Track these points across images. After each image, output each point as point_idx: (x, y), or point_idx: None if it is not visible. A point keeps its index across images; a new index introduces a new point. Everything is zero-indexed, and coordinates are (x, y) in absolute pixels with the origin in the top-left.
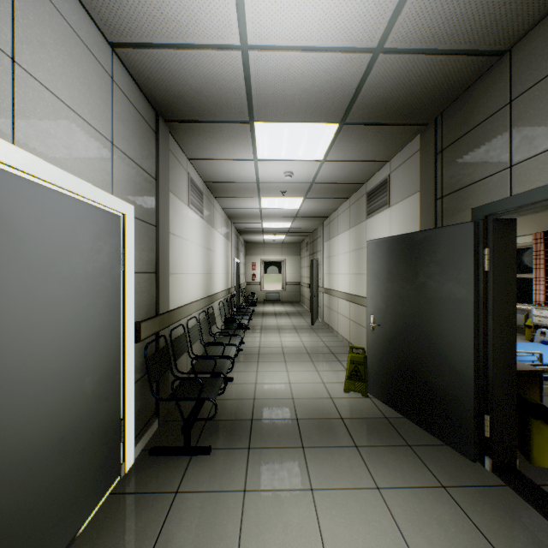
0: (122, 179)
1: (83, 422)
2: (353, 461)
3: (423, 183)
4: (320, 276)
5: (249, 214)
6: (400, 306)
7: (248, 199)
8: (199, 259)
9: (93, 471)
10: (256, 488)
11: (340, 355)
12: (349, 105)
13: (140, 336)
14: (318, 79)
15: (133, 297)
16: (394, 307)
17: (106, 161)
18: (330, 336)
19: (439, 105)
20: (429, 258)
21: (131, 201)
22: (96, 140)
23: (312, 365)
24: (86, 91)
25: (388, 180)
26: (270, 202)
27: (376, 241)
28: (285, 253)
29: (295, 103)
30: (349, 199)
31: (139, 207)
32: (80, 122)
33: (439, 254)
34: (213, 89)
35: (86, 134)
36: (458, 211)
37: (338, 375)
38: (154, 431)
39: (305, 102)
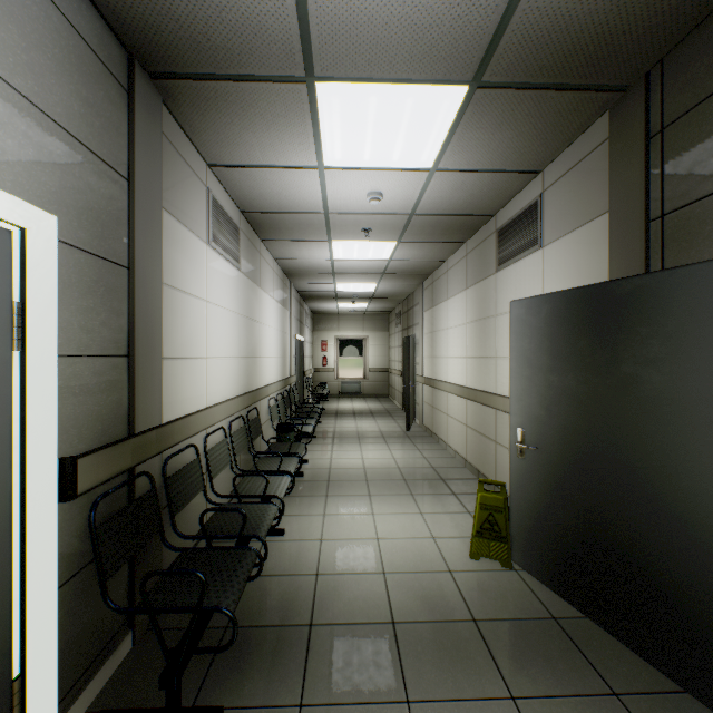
0: (17, 152)
1: None
2: None
3: (617, 196)
4: (418, 359)
5: (316, 269)
6: (578, 417)
7: (313, 243)
8: (233, 333)
9: None
10: None
11: (454, 483)
12: (494, 38)
13: (76, 487)
14: None
15: (53, 408)
16: (565, 418)
17: None
18: (436, 448)
19: (665, 38)
20: (646, 327)
21: (51, 207)
22: None
23: (412, 501)
24: None
25: (539, 203)
26: (346, 249)
27: (528, 302)
28: (368, 328)
29: (392, 28)
30: (466, 243)
31: (77, 224)
32: None
33: (672, 320)
34: None
35: None
36: (707, 238)
37: (456, 522)
38: (122, 659)
39: (410, 26)
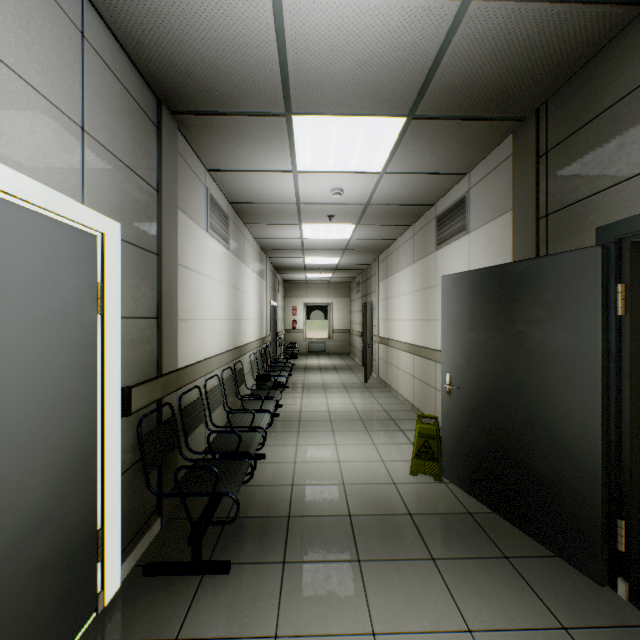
0: (99, 183)
1: (25, 547)
2: (430, 585)
3: (518, 198)
4: (375, 322)
5: (288, 246)
6: (488, 363)
7: (286, 226)
8: (223, 300)
9: (46, 617)
10: (292, 632)
11: (402, 423)
12: (422, 89)
13: (130, 408)
14: (380, 44)
15: (118, 352)
16: (479, 364)
17: (71, 153)
18: (389, 396)
19: (545, 89)
20: (531, 297)
21: (116, 216)
22: (52, 119)
23: (367, 436)
24: (33, 40)
25: (466, 198)
26: (313, 230)
27: (453, 277)
28: (332, 295)
29: (348, 84)
30: (413, 226)
31: (129, 226)
32: (21, 86)
33: (547, 292)
34: (234, 61)
35: (33, 107)
36: (573, 233)
37: (401, 450)
38: (154, 536)
39: (361, 83)
